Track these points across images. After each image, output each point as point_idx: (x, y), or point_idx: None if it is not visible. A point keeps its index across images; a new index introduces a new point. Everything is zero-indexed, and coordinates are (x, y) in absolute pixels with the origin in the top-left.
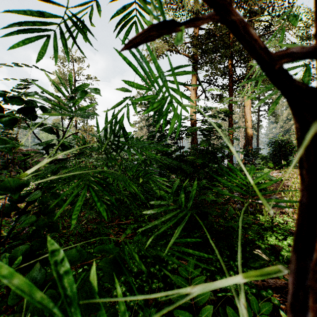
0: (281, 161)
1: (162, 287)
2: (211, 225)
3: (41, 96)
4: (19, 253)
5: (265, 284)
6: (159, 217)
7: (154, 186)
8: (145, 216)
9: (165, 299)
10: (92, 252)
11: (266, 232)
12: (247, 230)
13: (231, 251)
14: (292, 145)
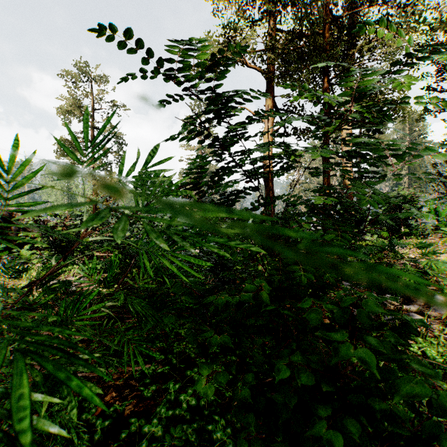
0: (400, 228)
1: None
2: None
3: None
4: None
5: None
6: None
7: None
8: None
9: None
10: None
11: None
12: None
13: None
14: (417, 204)
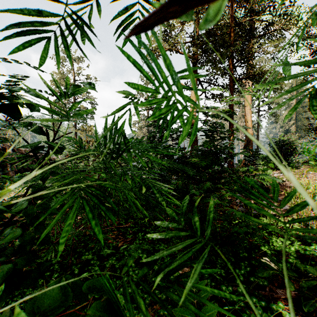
0: (282, 162)
1: (164, 299)
2: (215, 231)
3: (31, 93)
4: (3, 272)
5: (274, 295)
6: (159, 219)
7: (159, 198)
8: (146, 219)
9: (167, 314)
10: (90, 258)
11: (271, 237)
12: (254, 237)
13: (235, 257)
14: (293, 146)
